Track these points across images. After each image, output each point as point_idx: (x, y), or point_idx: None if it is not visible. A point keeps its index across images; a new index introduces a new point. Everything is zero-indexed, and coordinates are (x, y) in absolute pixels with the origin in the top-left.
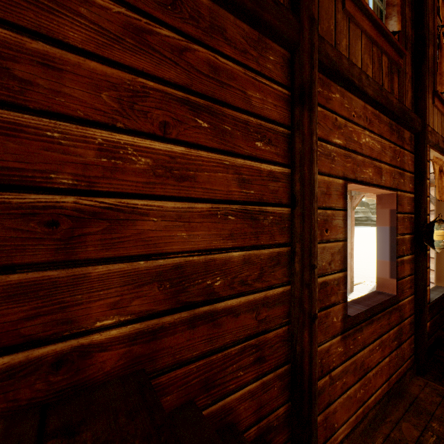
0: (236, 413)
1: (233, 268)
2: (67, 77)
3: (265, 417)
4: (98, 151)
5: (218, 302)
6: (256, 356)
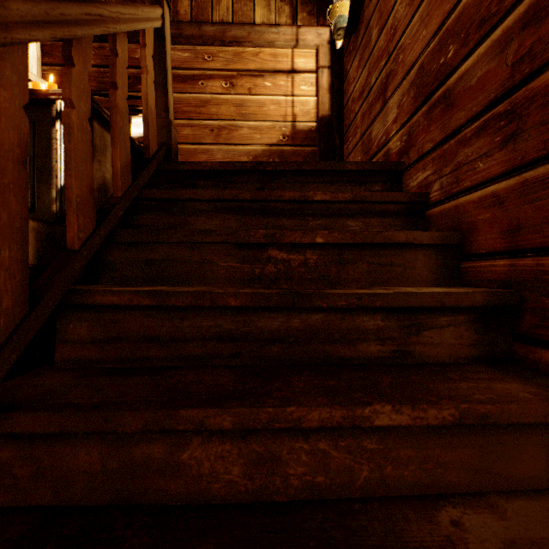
0: (472, 224)
1: (468, 15)
2: (384, 5)
3: (529, 255)
4: (391, 30)
5: (450, 77)
6: (507, 133)
